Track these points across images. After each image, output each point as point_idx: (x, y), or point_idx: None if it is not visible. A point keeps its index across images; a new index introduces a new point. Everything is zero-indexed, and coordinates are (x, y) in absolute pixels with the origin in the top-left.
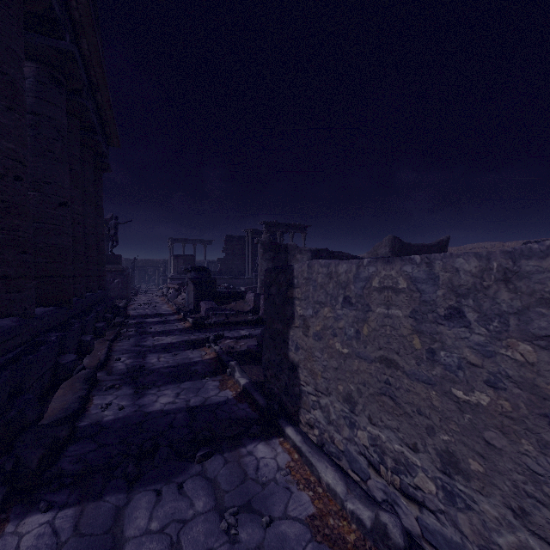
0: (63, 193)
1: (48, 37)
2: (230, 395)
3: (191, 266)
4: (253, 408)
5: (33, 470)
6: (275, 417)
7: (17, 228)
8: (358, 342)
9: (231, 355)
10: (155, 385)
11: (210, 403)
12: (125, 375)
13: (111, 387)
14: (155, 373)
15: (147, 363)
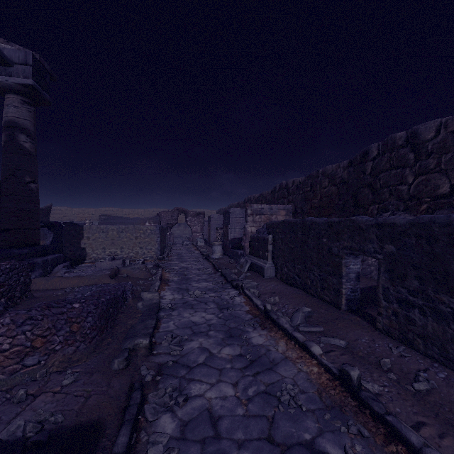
0: None
1: None
2: None
3: None
4: None
5: None
6: (79, 261)
7: None
8: (106, 238)
9: None
10: None
11: None
12: None
13: None
14: None
15: None
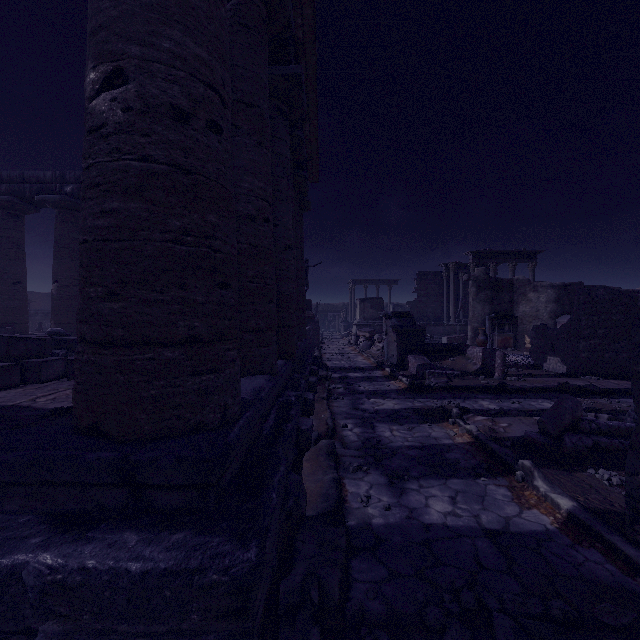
0: (288, 235)
1: (278, 65)
2: (547, 523)
3: (392, 312)
4: (619, 567)
5: (336, 603)
6: None
7: (266, 275)
8: None
9: (501, 443)
10: (410, 475)
11: (518, 531)
12: (363, 451)
13: (357, 467)
14: (399, 454)
15: (381, 437)
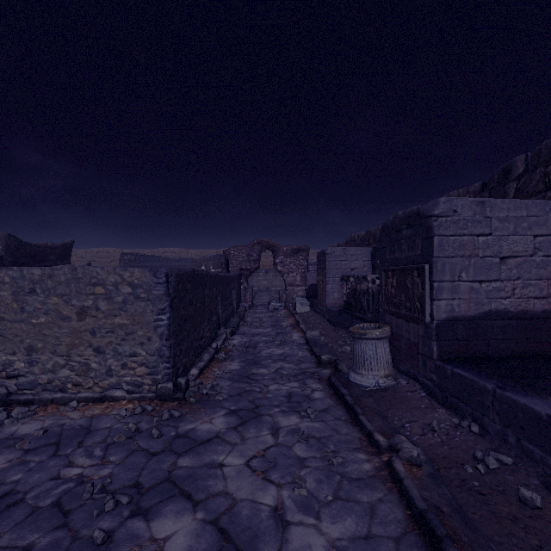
0: None
1: None
2: None
3: None
4: None
5: None
6: None
7: None
8: None
9: None
10: None
11: None
12: None
13: None
14: None
15: None
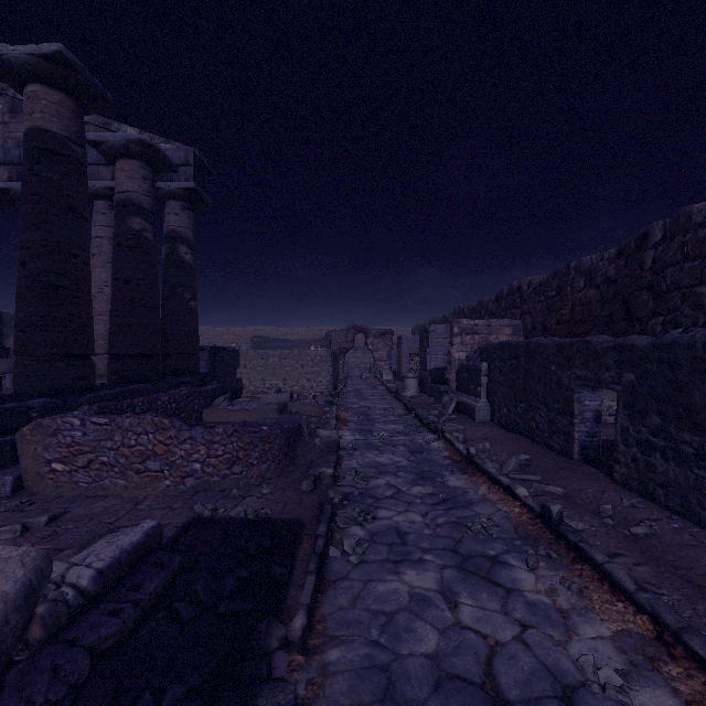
0: None
1: None
2: None
3: None
4: None
5: None
6: (235, 395)
7: None
8: (266, 366)
9: None
10: None
11: None
12: None
13: None
14: None
15: None
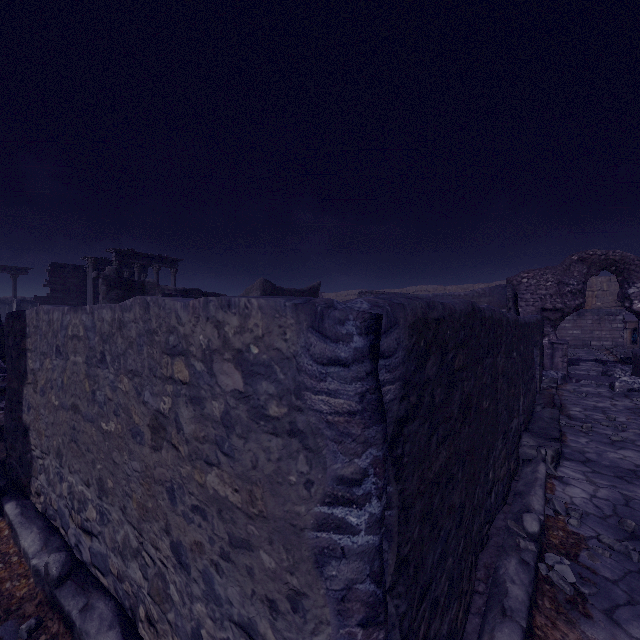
0: None
1: None
2: None
3: None
4: None
5: None
6: None
7: None
8: (63, 392)
9: None
10: None
11: None
12: None
13: None
14: None
15: None
